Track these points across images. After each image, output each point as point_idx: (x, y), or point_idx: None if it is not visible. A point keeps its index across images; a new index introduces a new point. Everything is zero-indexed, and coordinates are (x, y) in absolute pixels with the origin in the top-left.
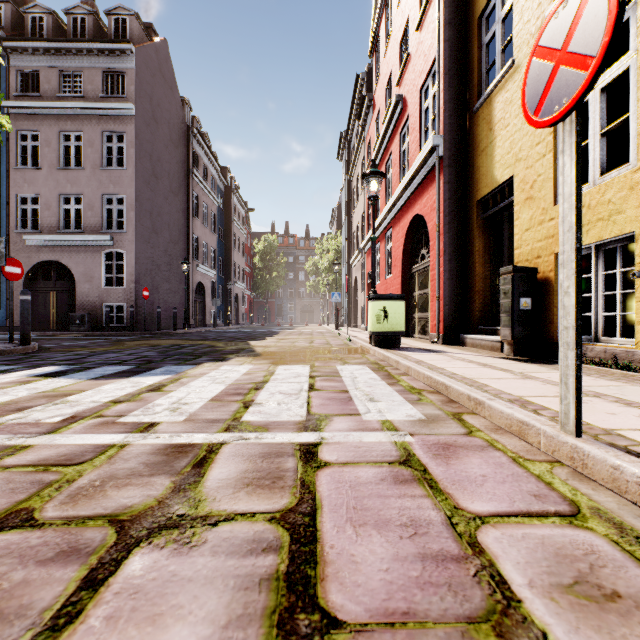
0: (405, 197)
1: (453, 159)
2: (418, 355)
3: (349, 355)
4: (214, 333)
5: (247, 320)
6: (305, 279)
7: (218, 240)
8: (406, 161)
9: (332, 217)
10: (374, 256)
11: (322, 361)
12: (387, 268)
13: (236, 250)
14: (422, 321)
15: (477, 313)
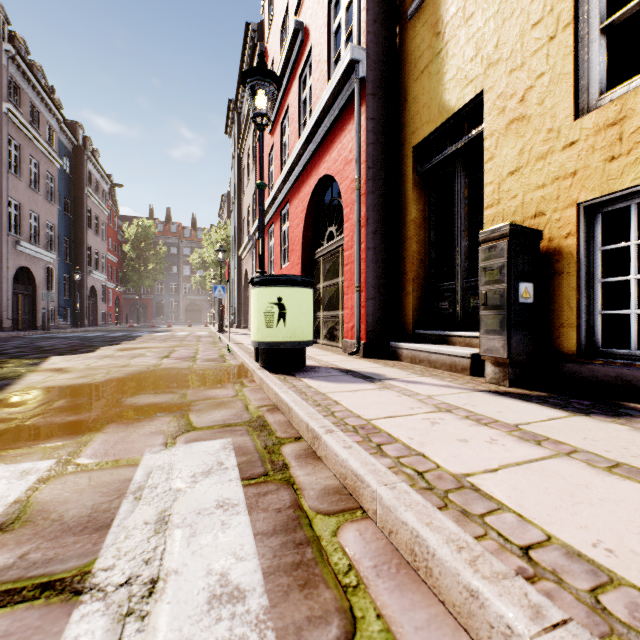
0: (307, 155)
1: (379, 86)
2: (349, 394)
3: (210, 391)
4: (25, 340)
5: (113, 320)
6: (191, 274)
7: (62, 214)
8: (308, 111)
9: (222, 205)
10: (263, 215)
11: (125, 426)
12: (283, 255)
13: (92, 231)
14: (330, 322)
15: (413, 311)
